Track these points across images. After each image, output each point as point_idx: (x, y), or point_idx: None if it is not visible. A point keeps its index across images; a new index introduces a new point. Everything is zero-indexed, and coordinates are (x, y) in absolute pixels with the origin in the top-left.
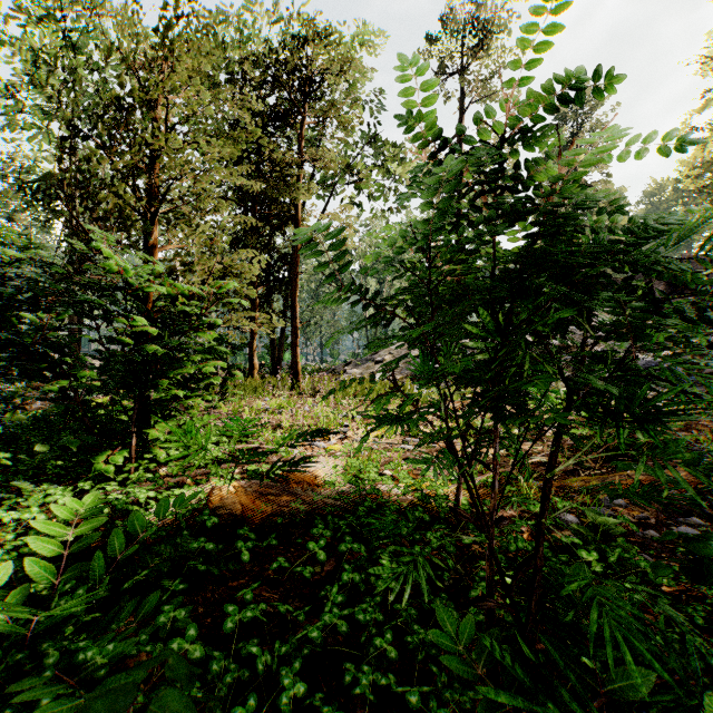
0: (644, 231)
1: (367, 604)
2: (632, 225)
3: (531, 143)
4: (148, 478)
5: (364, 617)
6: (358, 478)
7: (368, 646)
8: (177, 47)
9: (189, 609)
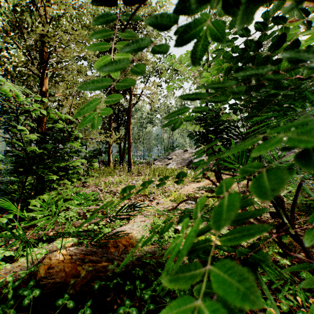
0: None
1: None
2: None
3: None
4: None
5: None
6: (160, 238)
7: None
8: None
9: None
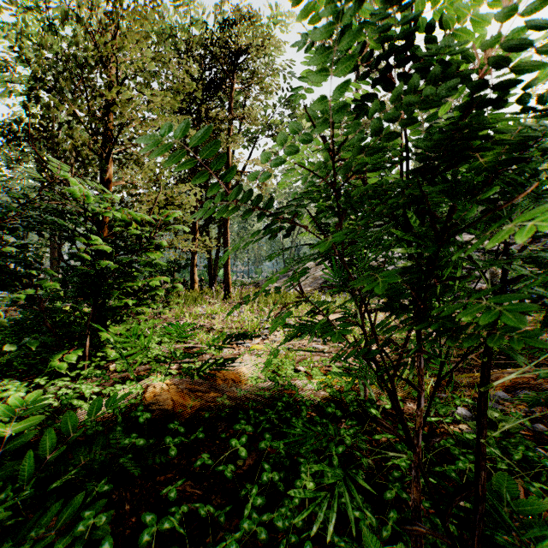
0: None
1: (285, 508)
2: None
3: None
4: (96, 374)
5: (283, 524)
6: (276, 375)
7: None
8: (127, 15)
9: (110, 514)
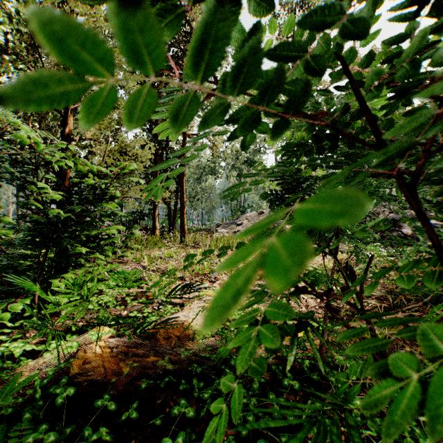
0: None
1: None
2: None
3: None
4: (36, 327)
5: None
6: (224, 329)
7: None
8: None
9: None
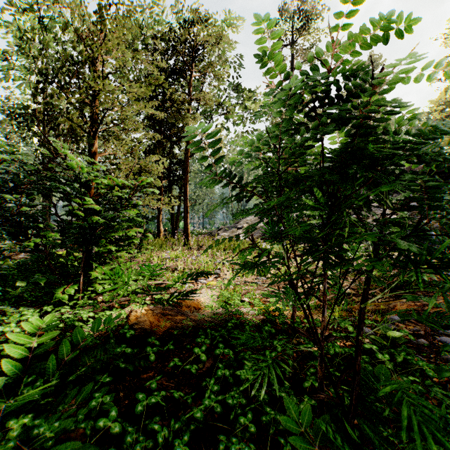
0: (434, 131)
1: (234, 392)
2: (425, 127)
3: (348, 74)
4: (89, 303)
5: (232, 401)
6: (227, 304)
7: (235, 422)
8: (110, 24)
9: (113, 396)
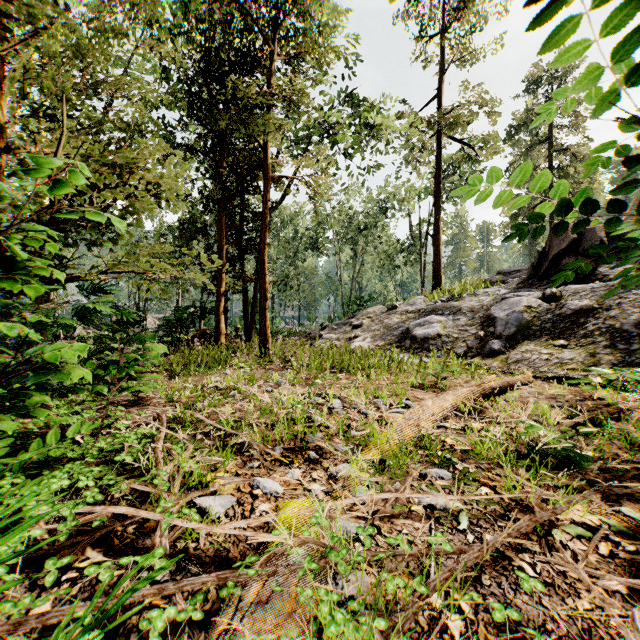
0: None
1: None
2: None
3: None
4: None
5: None
6: None
7: None
8: None
9: None
